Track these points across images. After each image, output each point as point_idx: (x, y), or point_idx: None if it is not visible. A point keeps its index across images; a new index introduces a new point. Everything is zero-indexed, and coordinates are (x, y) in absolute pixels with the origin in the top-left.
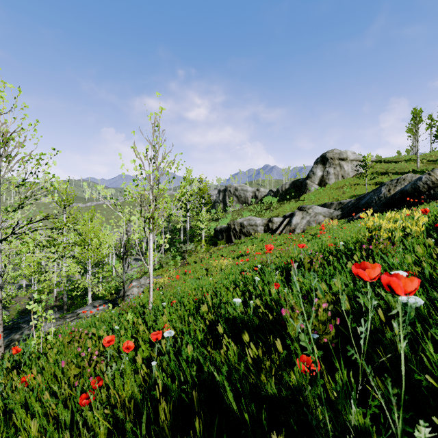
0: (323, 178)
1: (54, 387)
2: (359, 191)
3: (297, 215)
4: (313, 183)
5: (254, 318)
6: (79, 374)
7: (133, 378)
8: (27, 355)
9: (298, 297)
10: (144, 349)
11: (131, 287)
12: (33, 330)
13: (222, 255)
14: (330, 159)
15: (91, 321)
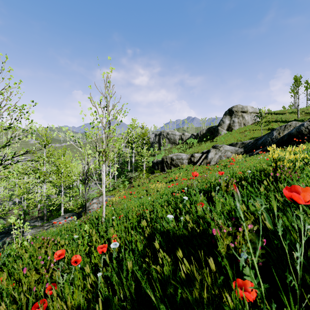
0: (230, 126)
1: (19, 289)
2: (256, 135)
3: (212, 152)
4: (222, 129)
5: (185, 232)
6: (39, 280)
7: (80, 288)
8: (3, 260)
9: (221, 215)
10: (95, 255)
11: (92, 204)
12: (14, 238)
13: (157, 180)
14: (235, 111)
15: (60, 230)
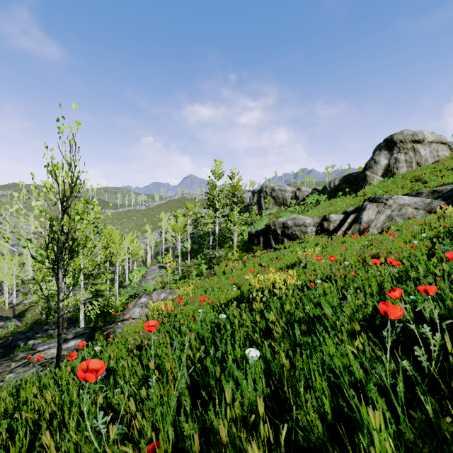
0: (389, 168)
1: None
2: (451, 179)
3: (369, 209)
4: (374, 175)
5: None
6: None
7: None
8: None
9: None
10: None
11: (132, 307)
12: None
13: (260, 264)
14: (399, 142)
15: None
